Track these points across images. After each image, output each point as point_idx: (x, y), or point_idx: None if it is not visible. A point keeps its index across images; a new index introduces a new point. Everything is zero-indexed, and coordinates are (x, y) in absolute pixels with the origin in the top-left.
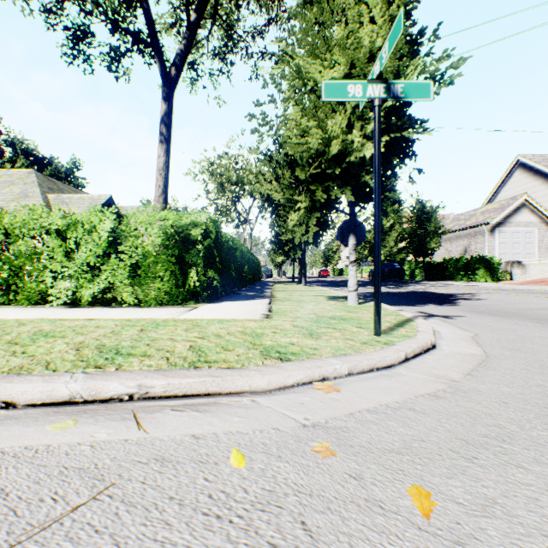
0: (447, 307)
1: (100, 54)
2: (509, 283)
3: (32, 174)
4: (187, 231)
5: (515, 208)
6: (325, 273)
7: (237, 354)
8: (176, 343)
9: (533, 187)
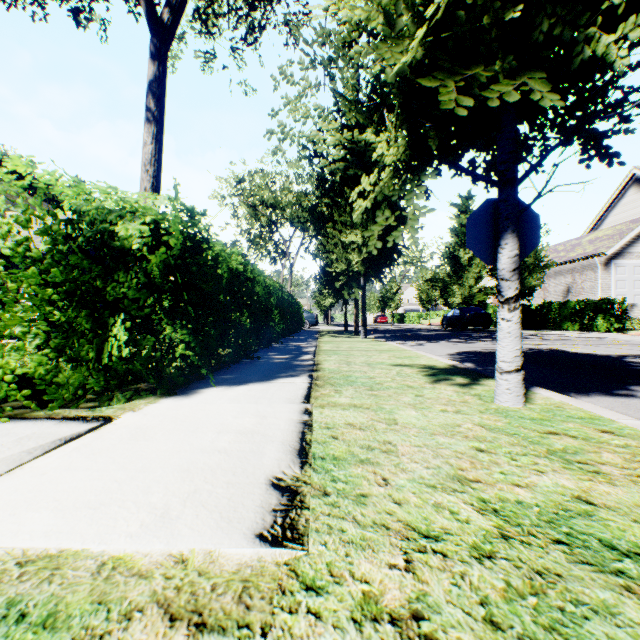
0: None
1: None
2: None
3: None
4: (106, 224)
5: (636, 234)
6: (383, 319)
7: None
8: None
9: None
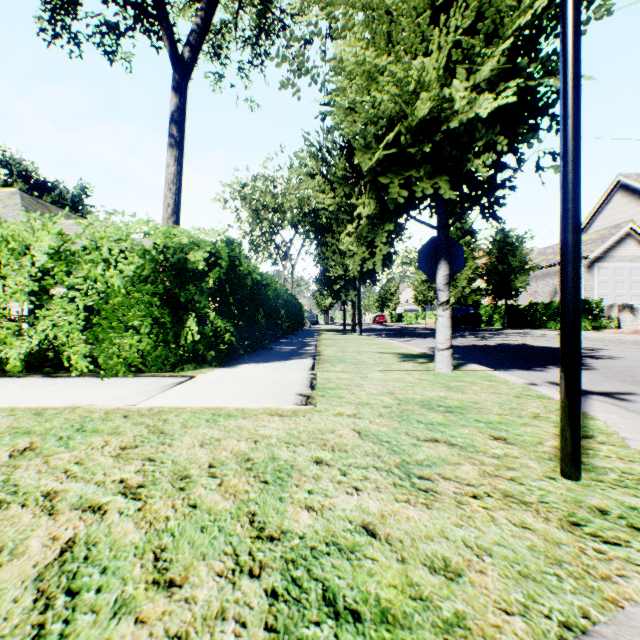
0: (585, 373)
1: (87, 27)
2: (616, 332)
3: (15, 195)
4: (183, 255)
5: (618, 239)
6: (381, 319)
7: (178, 633)
8: (38, 527)
9: (637, 214)
